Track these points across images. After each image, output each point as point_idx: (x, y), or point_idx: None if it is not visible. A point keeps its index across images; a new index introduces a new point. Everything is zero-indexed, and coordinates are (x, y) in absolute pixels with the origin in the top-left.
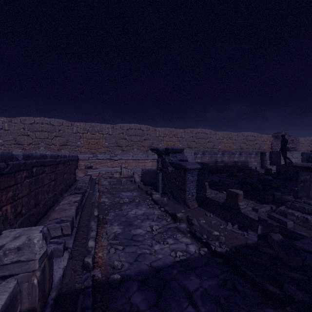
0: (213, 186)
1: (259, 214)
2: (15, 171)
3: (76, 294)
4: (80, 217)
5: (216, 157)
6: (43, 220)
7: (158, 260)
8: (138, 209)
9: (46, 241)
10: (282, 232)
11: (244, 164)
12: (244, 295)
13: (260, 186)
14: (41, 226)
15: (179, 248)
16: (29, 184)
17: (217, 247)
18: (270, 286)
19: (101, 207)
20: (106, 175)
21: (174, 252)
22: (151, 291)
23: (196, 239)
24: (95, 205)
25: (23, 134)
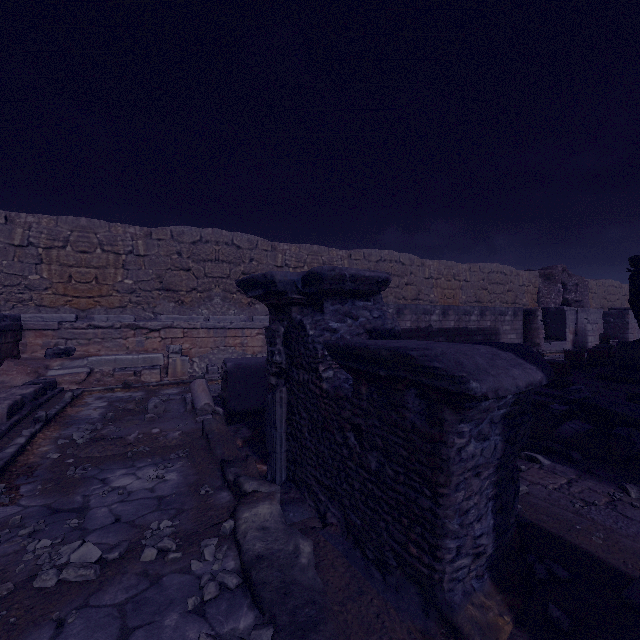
0: None
1: None
2: None
3: None
4: None
5: (428, 322)
6: None
7: None
8: None
9: None
10: None
11: (490, 338)
12: None
13: None
14: None
15: None
16: None
17: None
18: None
19: None
20: (114, 378)
21: None
22: None
23: None
24: None
25: None
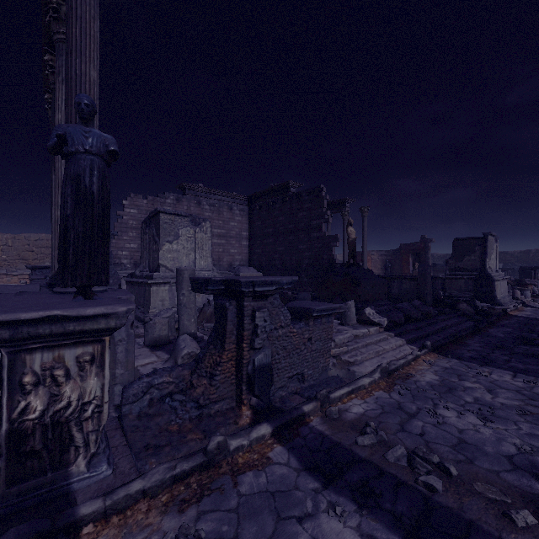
0: None
1: None
2: None
3: None
4: None
5: None
6: None
7: None
8: None
9: None
10: None
11: None
12: None
13: None
14: None
15: None
16: None
17: None
18: None
19: None
20: None
21: None
22: None
23: None
24: None
25: None
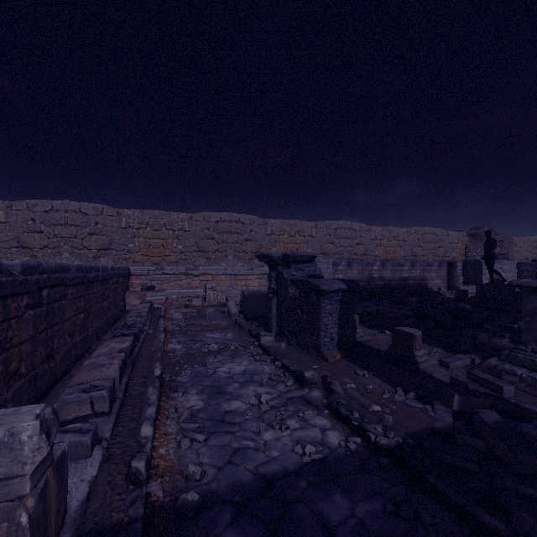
0: (367, 321)
1: (451, 372)
2: (5, 296)
3: (113, 534)
4: (128, 379)
5: (370, 271)
6: (62, 385)
7: (270, 461)
8: (235, 363)
9: (47, 436)
10: (497, 405)
11: (419, 283)
12: (435, 533)
13: (451, 322)
14: (39, 406)
15: (310, 438)
16: (34, 318)
17: (380, 437)
18: (484, 515)
19: (167, 360)
20: (178, 302)
21: (301, 445)
22: (257, 526)
23: (340, 420)
24: (158, 357)
25: (31, 230)
